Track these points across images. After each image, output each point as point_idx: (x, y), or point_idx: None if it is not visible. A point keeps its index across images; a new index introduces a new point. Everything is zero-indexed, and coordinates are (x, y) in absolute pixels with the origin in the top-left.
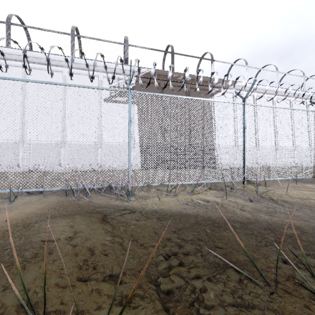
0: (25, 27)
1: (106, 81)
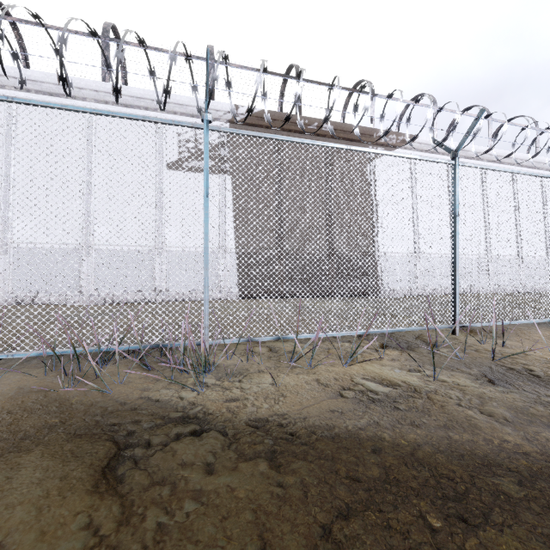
0: (15, 24)
1: (171, 130)
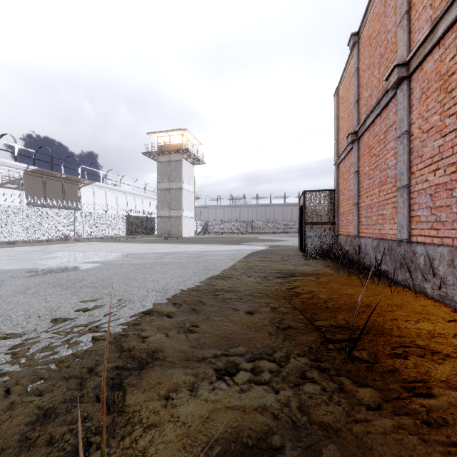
0: None
1: None
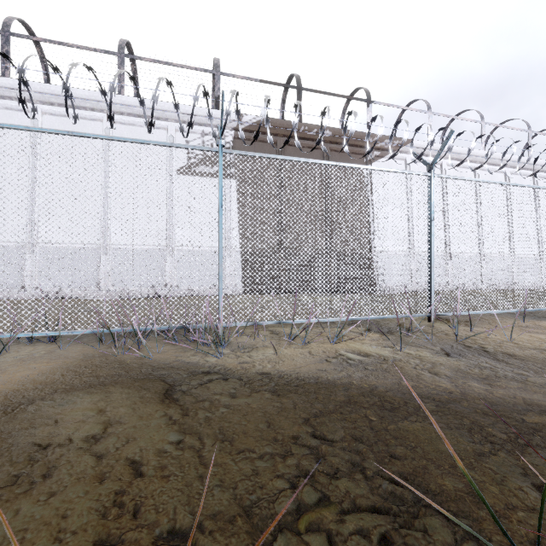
0: (37, 42)
1: (180, 138)
